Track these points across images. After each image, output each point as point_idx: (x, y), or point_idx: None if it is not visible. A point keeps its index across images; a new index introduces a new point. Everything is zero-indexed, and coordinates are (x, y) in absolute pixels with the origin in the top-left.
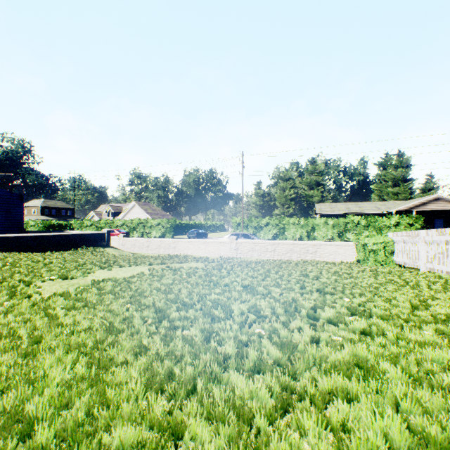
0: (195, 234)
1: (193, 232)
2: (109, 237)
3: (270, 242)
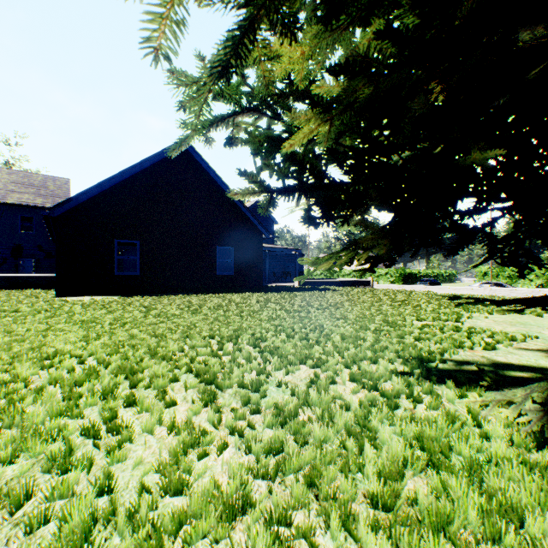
0: (427, 284)
1: (424, 281)
2: (372, 283)
3: (528, 289)
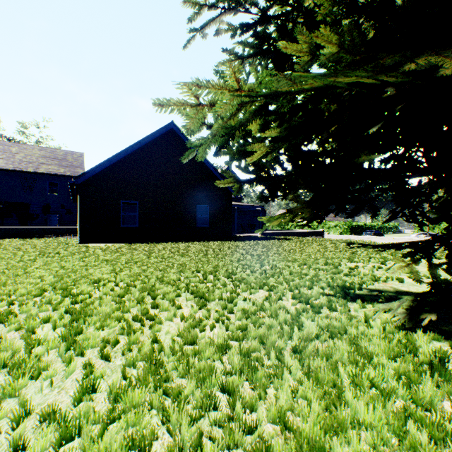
0: (371, 234)
1: (368, 232)
2: (323, 234)
3: None
